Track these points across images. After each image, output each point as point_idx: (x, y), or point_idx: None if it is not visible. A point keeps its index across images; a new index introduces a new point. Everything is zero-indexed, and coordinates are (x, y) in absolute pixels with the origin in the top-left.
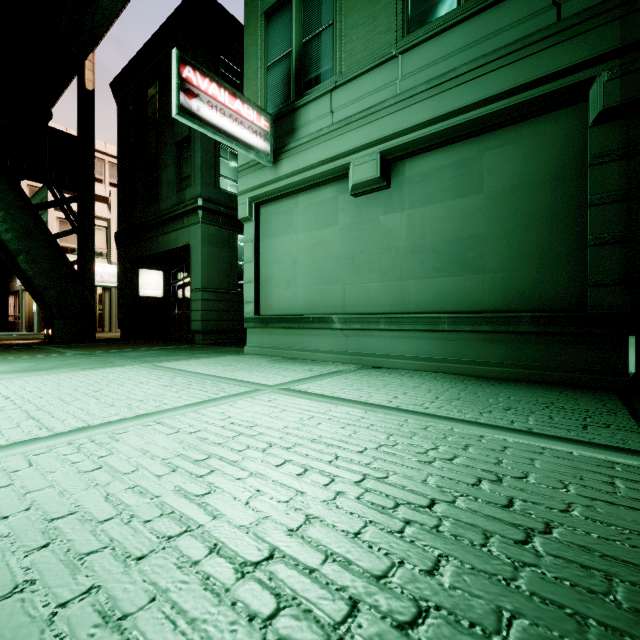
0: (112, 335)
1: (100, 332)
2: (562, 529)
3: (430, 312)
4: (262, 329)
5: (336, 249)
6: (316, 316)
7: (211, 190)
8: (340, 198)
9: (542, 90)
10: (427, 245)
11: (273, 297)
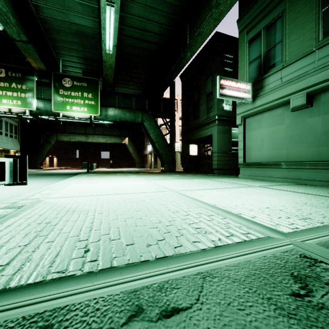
0: (178, 170)
1: None
2: None
3: None
4: (247, 168)
5: (283, 134)
6: (273, 163)
7: (220, 111)
8: (285, 113)
9: None
10: None
11: (252, 155)
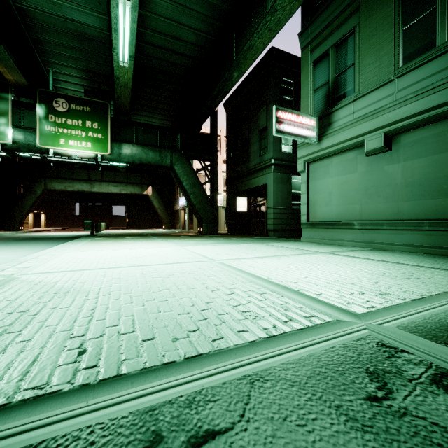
0: (221, 232)
1: None
2: (422, 279)
3: (417, 219)
4: (311, 229)
5: (356, 185)
6: (343, 222)
7: (278, 153)
8: (358, 157)
9: None
10: (415, 181)
11: (317, 212)
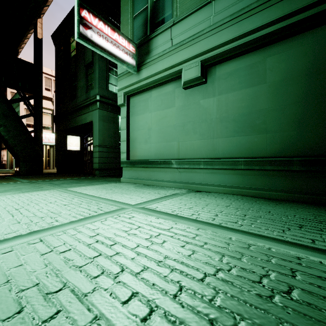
0: (53, 171)
1: (48, 169)
2: None
3: (231, 158)
4: (131, 168)
5: (174, 121)
6: (162, 160)
7: (104, 91)
8: (176, 91)
9: (309, 13)
10: (230, 117)
11: (137, 149)
